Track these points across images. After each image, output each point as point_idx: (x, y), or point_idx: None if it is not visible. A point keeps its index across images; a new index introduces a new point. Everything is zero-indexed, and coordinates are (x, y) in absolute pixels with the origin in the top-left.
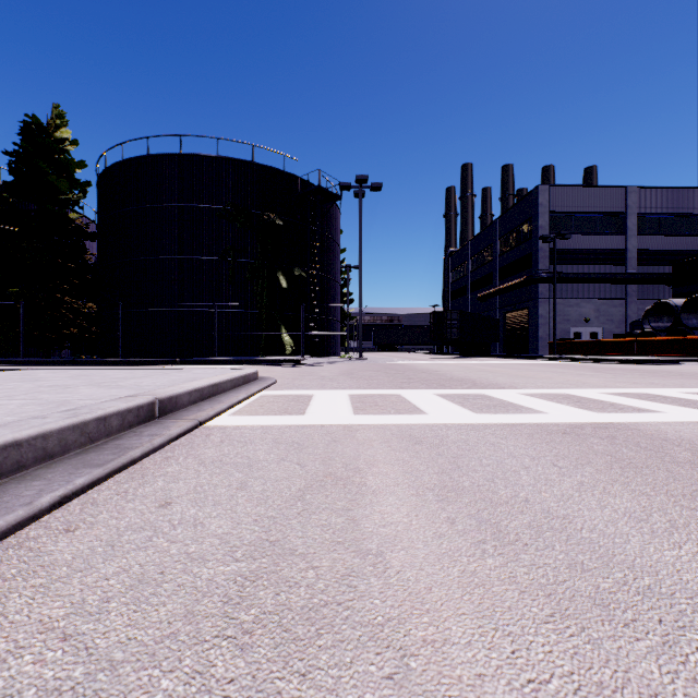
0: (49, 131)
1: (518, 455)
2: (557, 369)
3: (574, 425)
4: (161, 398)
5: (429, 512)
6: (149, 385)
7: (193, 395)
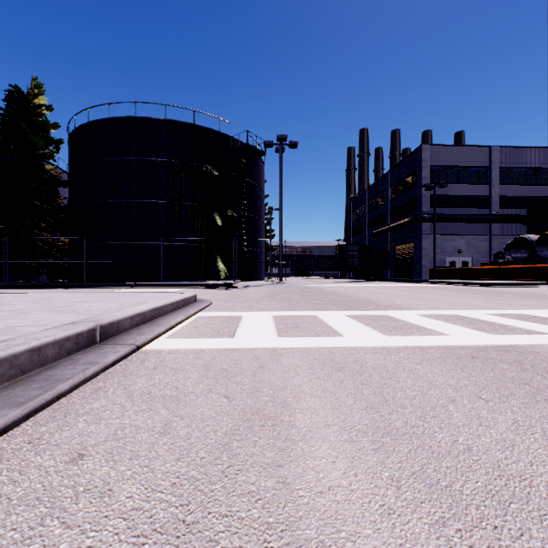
0: (29, 98)
1: (439, 384)
2: (440, 291)
3: (478, 348)
4: (102, 324)
5: (368, 468)
6: (98, 310)
7: (135, 319)
